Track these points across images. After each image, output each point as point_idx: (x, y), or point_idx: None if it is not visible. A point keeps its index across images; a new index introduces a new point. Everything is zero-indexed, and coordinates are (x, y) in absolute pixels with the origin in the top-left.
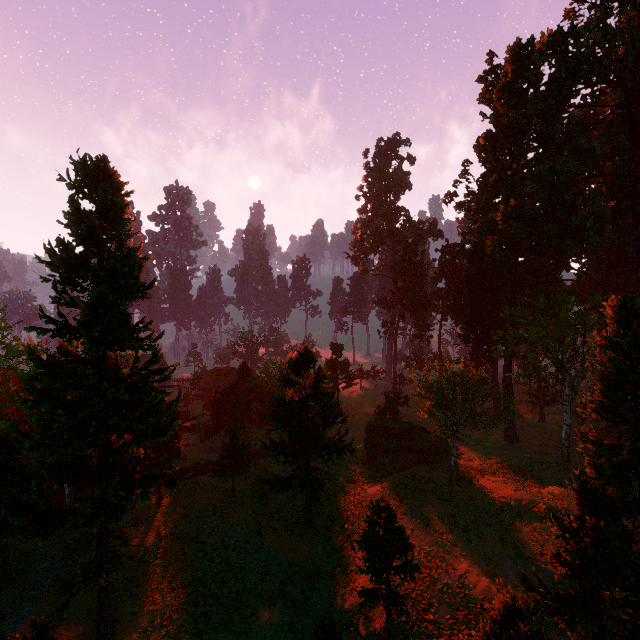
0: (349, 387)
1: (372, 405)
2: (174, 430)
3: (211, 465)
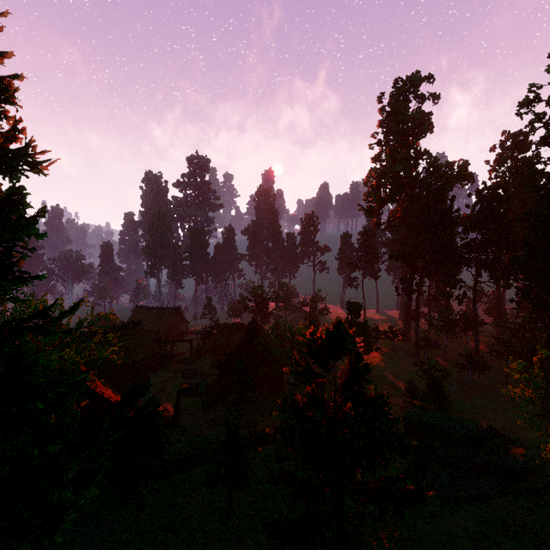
0: (369, 353)
1: (394, 372)
2: (155, 421)
3: (208, 454)
